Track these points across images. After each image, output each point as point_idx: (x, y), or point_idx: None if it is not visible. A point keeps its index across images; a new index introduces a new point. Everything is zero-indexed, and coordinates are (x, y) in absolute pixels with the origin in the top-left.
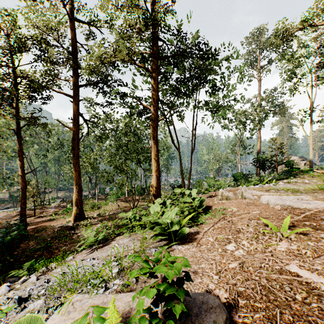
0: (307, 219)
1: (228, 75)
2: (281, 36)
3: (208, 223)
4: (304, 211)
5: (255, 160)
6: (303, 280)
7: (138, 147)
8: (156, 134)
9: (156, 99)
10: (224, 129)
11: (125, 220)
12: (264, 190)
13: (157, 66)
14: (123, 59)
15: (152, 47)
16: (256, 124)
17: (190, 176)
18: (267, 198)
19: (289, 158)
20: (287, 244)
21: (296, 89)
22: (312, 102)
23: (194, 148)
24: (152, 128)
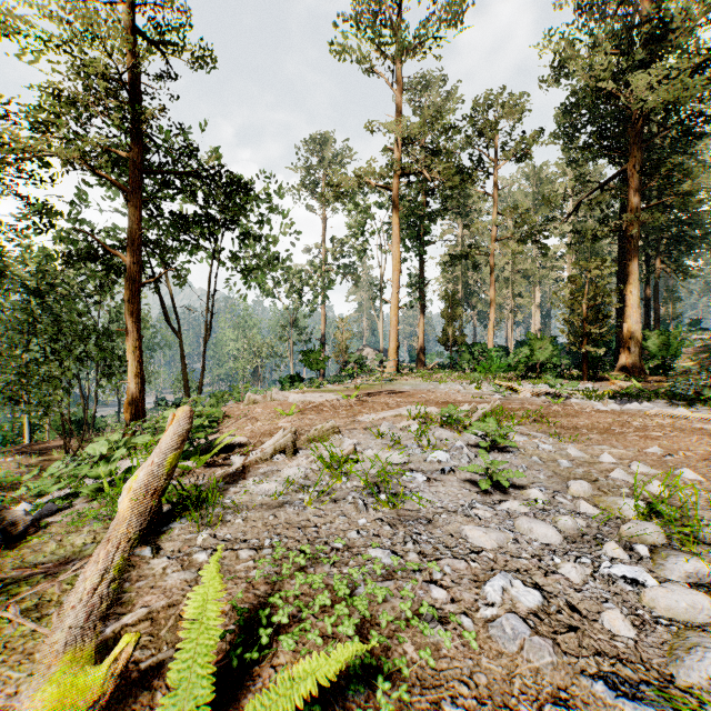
0: (314, 407)
1: (267, 220)
2: (337, 186)
3: (232, 422)
4: (317, 403)
5: (306, 355)
6: (283, 427)
7: (86, 327)
8: (136, 307)
9: (138, 243)
10: (265, 296)
11: (110, 445)
12: (300, 393)
13: (140, 183)
14: (69, 164)
15: (129, 147)
16: (317, 294)
17: (201, 385)
18: (294, 397)
19: (362, 351)
20: (287, 419)
21: (364, 252)
22: (382, 274)
23: (209, 333)
24: (128, 296)
